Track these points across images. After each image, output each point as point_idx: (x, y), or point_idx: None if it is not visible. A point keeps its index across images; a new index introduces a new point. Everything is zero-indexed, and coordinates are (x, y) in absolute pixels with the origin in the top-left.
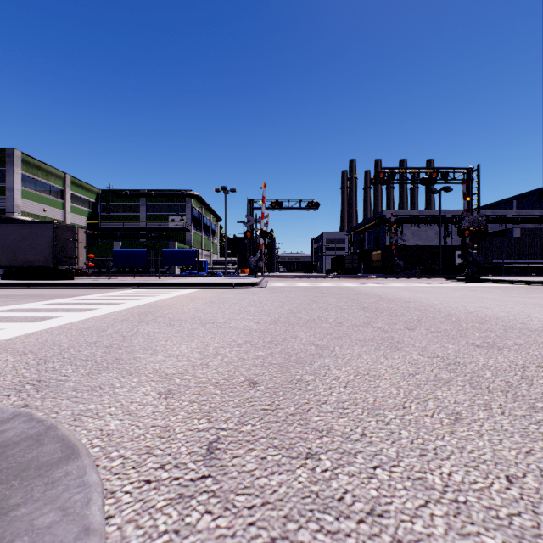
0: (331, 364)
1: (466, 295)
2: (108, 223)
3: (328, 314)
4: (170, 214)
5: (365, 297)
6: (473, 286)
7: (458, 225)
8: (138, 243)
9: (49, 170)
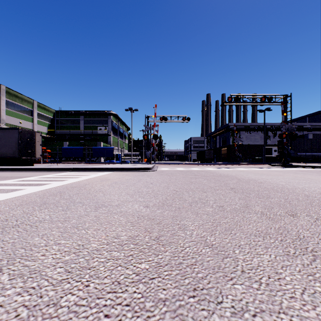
0: (249, 302)
1: (297, 177)
2: (60, 131)
3: (206, 195)
4: (99, 125)
5: (226, 178)
6: (292, 170)
7: (274, 132)
8: (78, 143)
9: (23, 98)
